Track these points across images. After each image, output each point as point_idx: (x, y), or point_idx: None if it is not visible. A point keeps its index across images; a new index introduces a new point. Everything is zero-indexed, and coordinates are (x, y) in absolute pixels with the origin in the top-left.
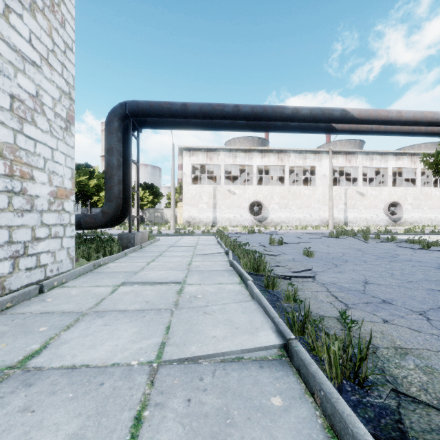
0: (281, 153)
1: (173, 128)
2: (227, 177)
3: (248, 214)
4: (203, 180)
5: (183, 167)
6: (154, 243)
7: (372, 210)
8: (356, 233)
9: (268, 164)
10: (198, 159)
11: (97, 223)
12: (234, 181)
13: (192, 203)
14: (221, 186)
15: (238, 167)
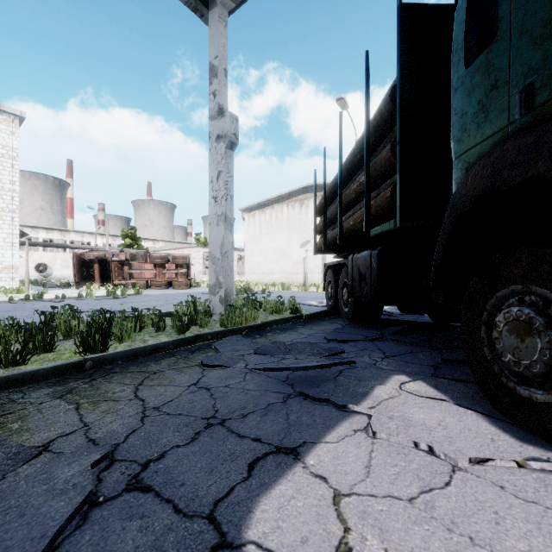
0: (64, 231)
1: None
2: None
3: (35, 272)
4: None
5: None
6: None
7: None
8: None
9: (53, 238)
10: None
11: None
12: None
13: None
14: None
15: None
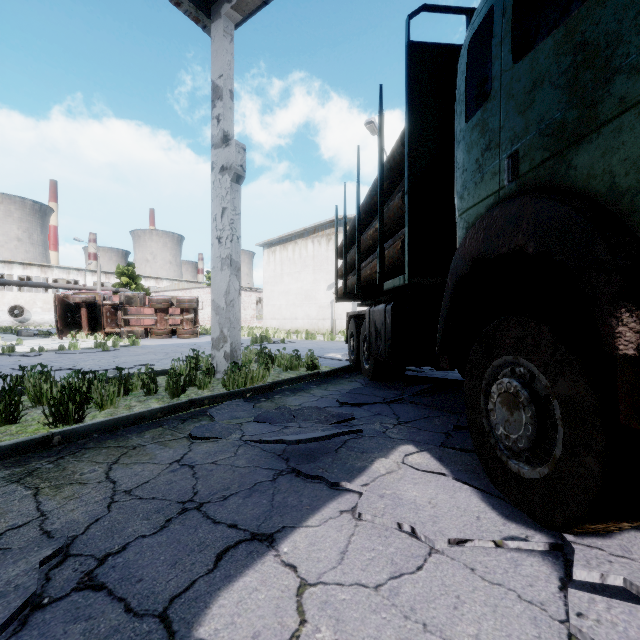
0: (45, 267)
1: None
2: None
3: (8, 316)
4: None
5: None
6: None
7: None
8: None
9: (31, 275)
10: None
11: None
12: None
13: None
14: None
15: None
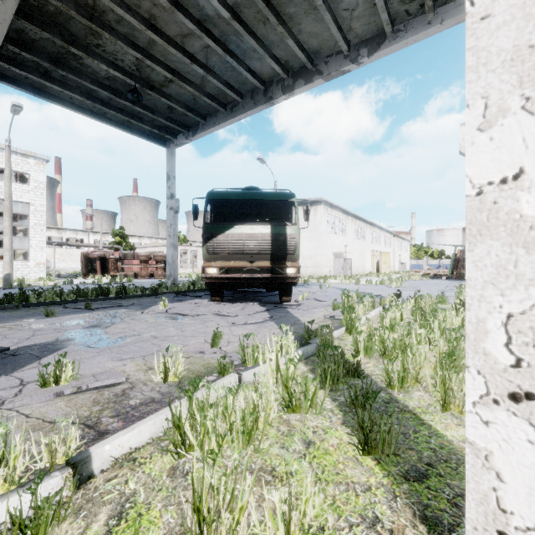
0: (60, 230)
1: None
2: None
3: None
4: None
5: None
6: None
7: None
8: None
9: (51, 235)
10: None
11: None
12: None
13: None
14: None
15: None
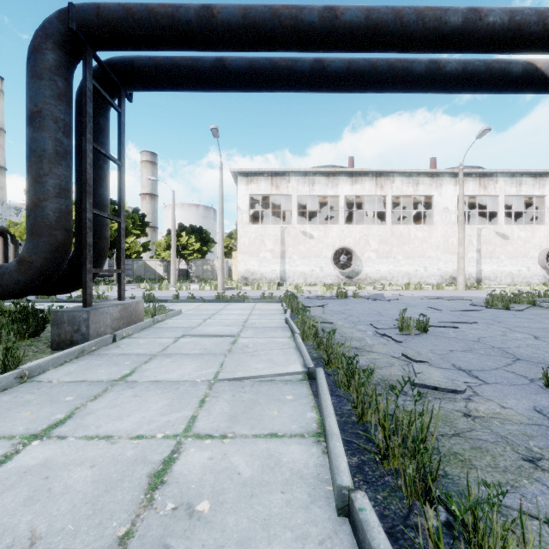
0: (381, 177)
1: (192, 84)
2: (300, 216)
3: (332, 267)
4: (268, 221)
5: (238, 199)
6: (161, 323)
7: (521, 261)
8: (536, 300)
9: (361, 193)
10: (259, 188)
11: (6, 286)
12: (310, 221)
13: (251, 250)
14: (292, 226)
15: (316, 199)
